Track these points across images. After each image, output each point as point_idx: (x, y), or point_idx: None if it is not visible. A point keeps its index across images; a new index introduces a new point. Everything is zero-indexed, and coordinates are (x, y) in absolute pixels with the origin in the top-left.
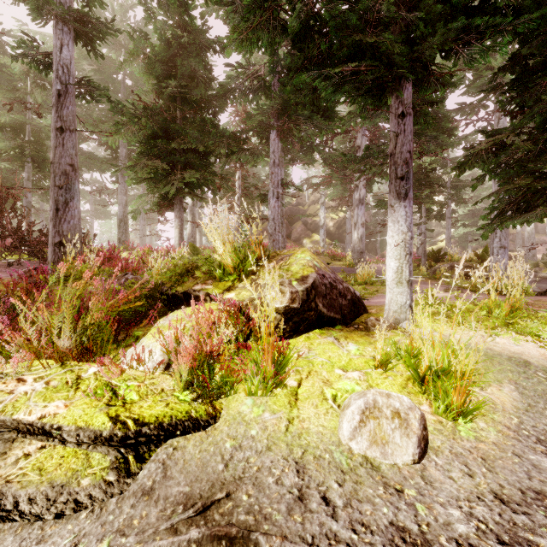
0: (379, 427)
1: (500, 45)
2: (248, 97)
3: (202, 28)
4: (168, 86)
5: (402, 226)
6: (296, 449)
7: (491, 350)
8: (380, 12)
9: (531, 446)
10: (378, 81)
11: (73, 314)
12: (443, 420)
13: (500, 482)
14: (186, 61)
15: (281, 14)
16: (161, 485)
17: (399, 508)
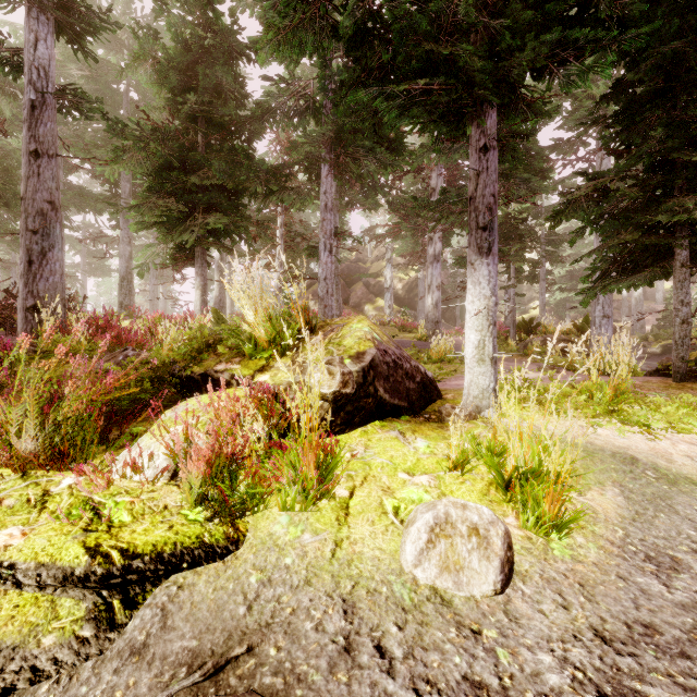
0: (452, 549)
1: (602, 66)
2: (292, 121)
3: (232, 28)
4: (187, 102)
5: (484, 289)
6: (344, 581)
7: (591, 445)
8: (457, 15)
9: (638, 565)
10: (454, 105)
11: (40, 405)
12: (532, 535)
13: (601, 614)
14: (210, 70)
15: (335, 17)
16: (159, 639)
17: (475, 655)
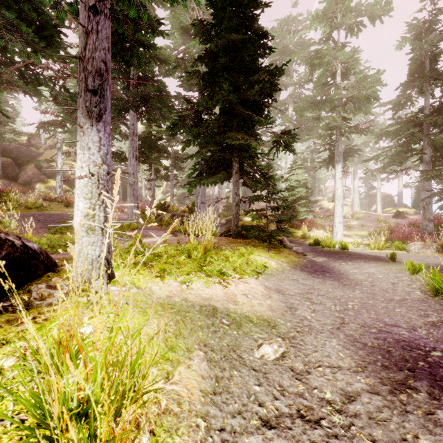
0: None
1: None
2: None
3: None
4: None
5: (94, 156)
6: None
7: (186, 301)
8: None
9: None
10: None
11: None
12: None
13: None
14: None
15: None
16: None
17: None
